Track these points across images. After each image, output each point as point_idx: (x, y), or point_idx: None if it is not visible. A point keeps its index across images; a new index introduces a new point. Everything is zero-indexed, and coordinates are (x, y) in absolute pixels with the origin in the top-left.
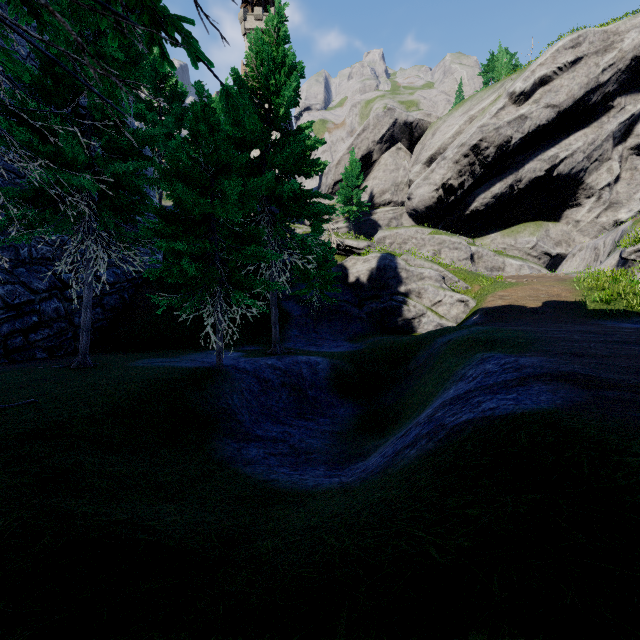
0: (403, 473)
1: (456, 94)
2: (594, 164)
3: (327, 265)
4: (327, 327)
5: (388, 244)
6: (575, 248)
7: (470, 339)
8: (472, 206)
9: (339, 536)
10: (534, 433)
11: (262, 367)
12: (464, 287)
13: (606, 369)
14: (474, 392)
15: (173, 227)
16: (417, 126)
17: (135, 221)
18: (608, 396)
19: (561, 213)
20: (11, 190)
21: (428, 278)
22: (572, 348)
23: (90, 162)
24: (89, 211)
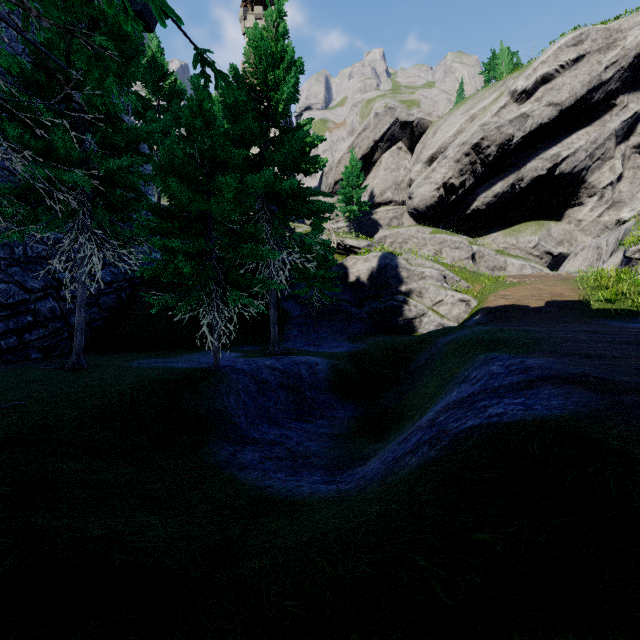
0: (403, 484)
1: (457, 93)
2: (596, 163)
3: (327, 264)
4: (327, 327)
5: (389, 243)
6: (577, 247)
7: (473, 339)
8: (473, 205)
9: (332, 559)
10: (548, 443)
11: (260, 368)
12: (465, 287)
13: (619, 371)
14: (479, 395)
15: (168, 224)
16: (418, 125)
17: (131, 219)
18: (626, 401)
19: (563, 212)
20: (2, 187)
21: (429, 277)
22: (580, 349)
23: (84, 159)
24: (83, 208)
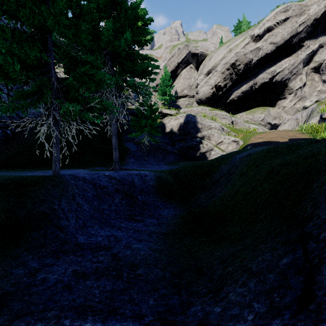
0: None
1: (220, 42)
2: (293, 76)
3: (153, 117)
4: (153, 157)
5: None
6: (285, 119)
7: (280, 146)
8: (231, 97)
9: None
10: None
11: (100, 177)
12: (233, 135)
13: None
14: None
15: None
16: (201, 55)
17: None
18: None
19: (276, 102)
20: None
21: (214, 128)
22: None
23: None
24: None
